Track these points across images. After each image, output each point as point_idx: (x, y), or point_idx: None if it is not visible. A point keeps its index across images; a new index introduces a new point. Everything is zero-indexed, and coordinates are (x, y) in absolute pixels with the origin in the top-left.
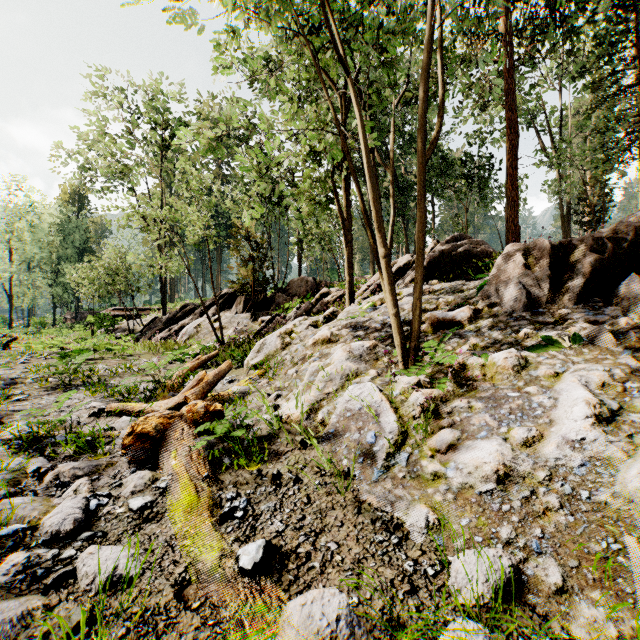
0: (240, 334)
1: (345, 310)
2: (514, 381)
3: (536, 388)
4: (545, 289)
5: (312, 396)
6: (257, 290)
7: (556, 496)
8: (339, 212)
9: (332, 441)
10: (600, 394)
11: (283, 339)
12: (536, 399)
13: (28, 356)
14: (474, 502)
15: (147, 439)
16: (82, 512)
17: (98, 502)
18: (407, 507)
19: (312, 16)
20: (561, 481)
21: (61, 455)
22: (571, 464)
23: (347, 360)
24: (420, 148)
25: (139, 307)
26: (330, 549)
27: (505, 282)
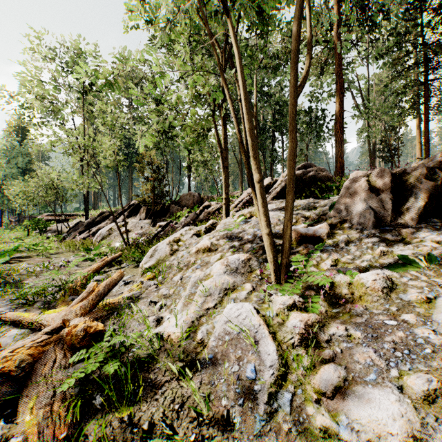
0: (142, 236)
1: (222, 222)
2: (386, 305)
3: (414, 317)
4: (388, 210)
5: (192, 312)
6: (157, 202)
7: None
8: (217, 143)
9: (211, 369)
10: None
11: (172, 246)
12: (416, 330)
13: None
14: None
15: (8, 379)
16: None
17: None
18: None
19: None
20: None
21: None
22: None
23: (225, 273)
24: (291, 83)
25: (67, 213)
26: None
27: (353, 202)
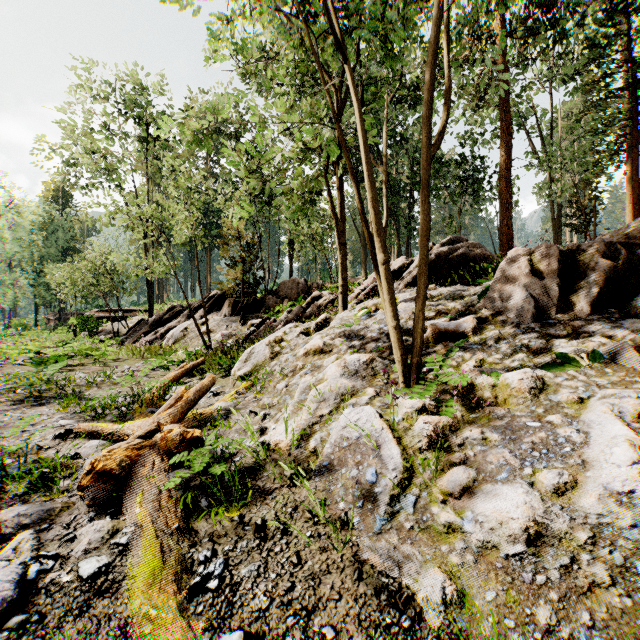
0: (228, 338)
1: (338, 316)
2: (532, 407)
3: (560, 417)
4: (554, 298)
5: (303, 419)
6: (247, 292)
7: (604, 567)
8: (332, 213)
9: (326, 476)
10: (637, 428)
11: (272, 348)
12: (561, 431)
13: (2, 362)
14: (499, 567)
15: (109, 478)
16: (15, 587)
17: (40, 568)
18: (418, 571)
19: (303, 1)
20: (608, 546)
21: (10, 494)
22: (616, 522)
23: (342, 376)
24: (423, 143)
25: (125, 308)
26: (325, 637)
27: (509, 289)
